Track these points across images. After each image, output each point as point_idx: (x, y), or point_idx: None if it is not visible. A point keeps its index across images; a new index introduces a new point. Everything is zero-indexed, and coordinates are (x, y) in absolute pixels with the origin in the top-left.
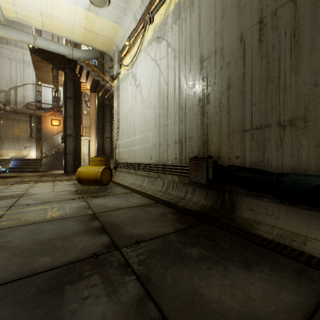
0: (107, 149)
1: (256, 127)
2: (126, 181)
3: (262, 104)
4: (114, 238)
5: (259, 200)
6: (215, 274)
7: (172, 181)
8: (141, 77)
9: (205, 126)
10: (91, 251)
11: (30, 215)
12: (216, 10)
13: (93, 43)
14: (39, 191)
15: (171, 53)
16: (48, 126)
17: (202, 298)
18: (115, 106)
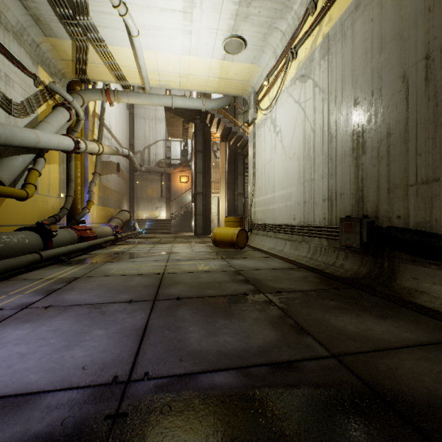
0: (239, 207)
1: (421, 181)
2: (263, 245)
3: (428, 154)
4: (258, 287)
5: (425, 267)
6: (346, 316)
7: (319, 245)
8: (282, 122)
9: (360, 180)
10: (242, 292)
11: (185, 267)
12: (373, 43)
13: (226, 90)
14: (181, 250)
15: (318, 94)
16: (176, 184)
17: (329, 323)
18: (250, 157)
